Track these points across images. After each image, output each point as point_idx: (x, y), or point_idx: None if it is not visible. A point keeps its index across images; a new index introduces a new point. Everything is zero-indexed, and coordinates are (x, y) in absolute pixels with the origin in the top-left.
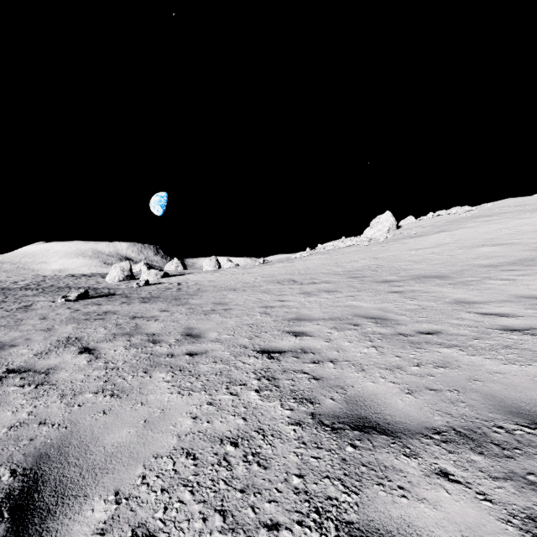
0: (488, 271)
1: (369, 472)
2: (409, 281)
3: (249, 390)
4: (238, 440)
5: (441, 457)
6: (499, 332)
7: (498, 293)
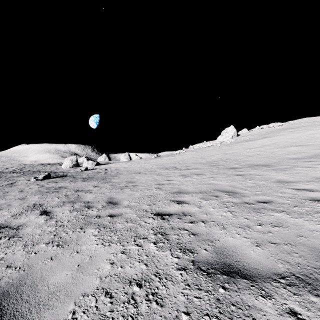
0: (296, 162)
1: (238, 311)
2: (247, 168)
3: (149, 242)
4: (142, 281)
5: (289, 298)
6: (310, 202)
7: (304, 175)
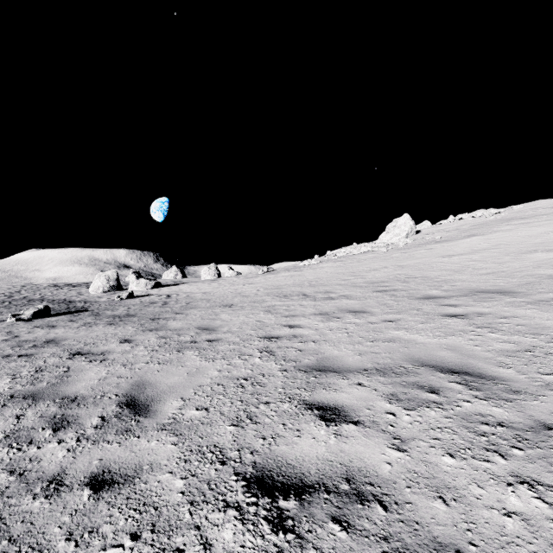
0: None
1: None
2: (462, 298)
3: None
4: None
5: None
6: None
7: None
